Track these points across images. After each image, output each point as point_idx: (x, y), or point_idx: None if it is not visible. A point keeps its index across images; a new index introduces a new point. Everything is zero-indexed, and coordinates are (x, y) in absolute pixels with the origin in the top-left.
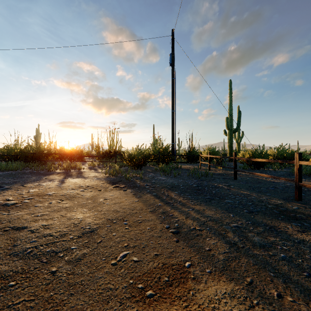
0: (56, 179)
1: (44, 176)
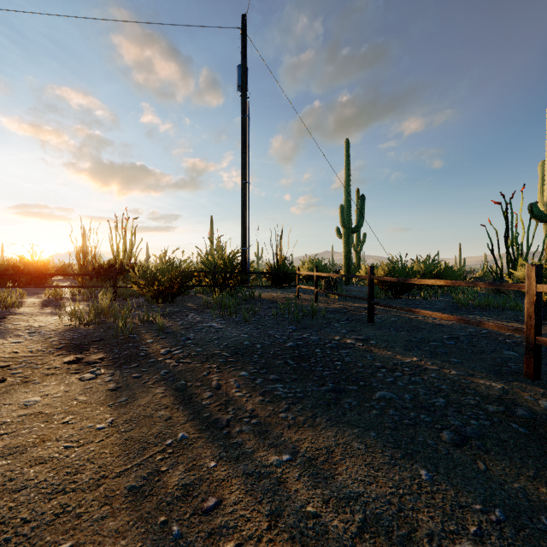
0: None
1: None
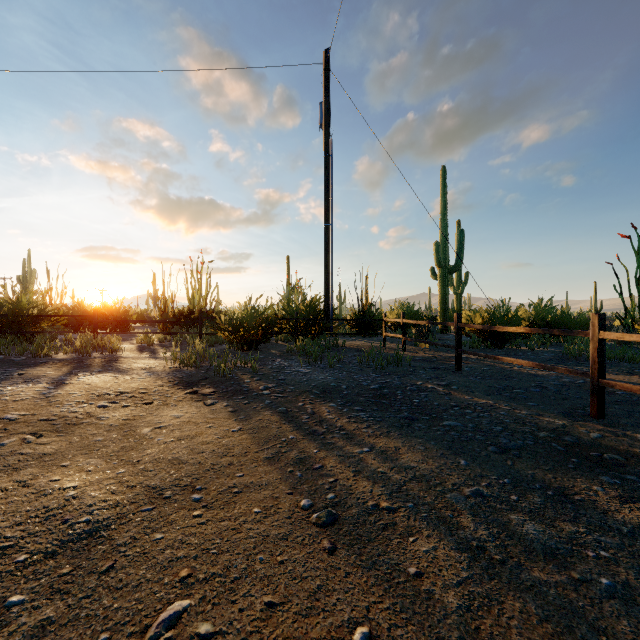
0: (47, 377)
1: (18, 370)
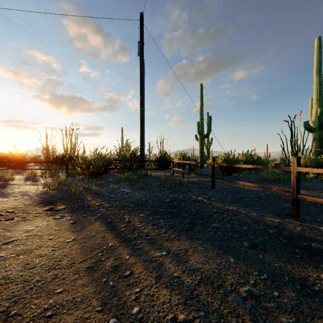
0: None
1: None
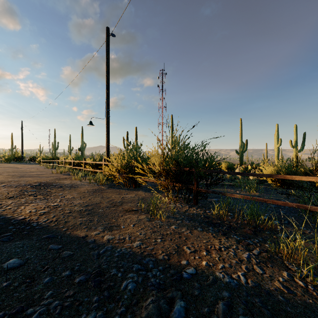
0: None
1: None
